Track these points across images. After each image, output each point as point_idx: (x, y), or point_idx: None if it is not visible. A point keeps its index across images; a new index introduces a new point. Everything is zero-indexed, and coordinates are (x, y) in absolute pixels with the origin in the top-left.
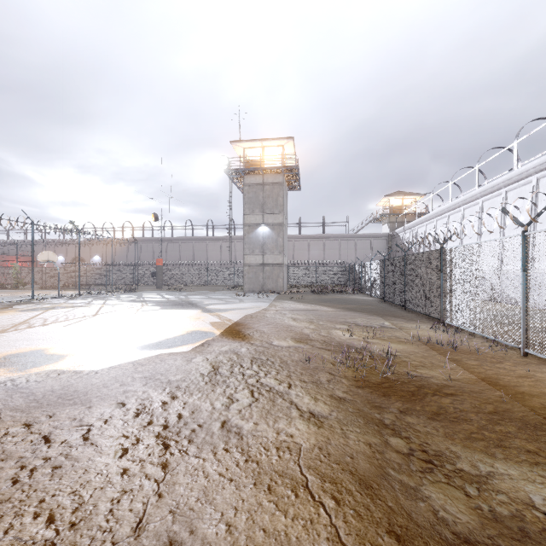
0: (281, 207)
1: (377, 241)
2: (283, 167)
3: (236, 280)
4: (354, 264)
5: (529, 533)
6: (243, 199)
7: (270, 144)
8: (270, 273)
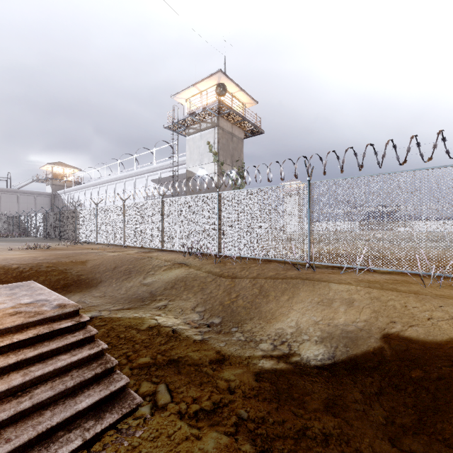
0: None
1: (41, 197)
2: None
3: None
4: (19, 215)
5: (69, 252)
6: None
7: None
8: None
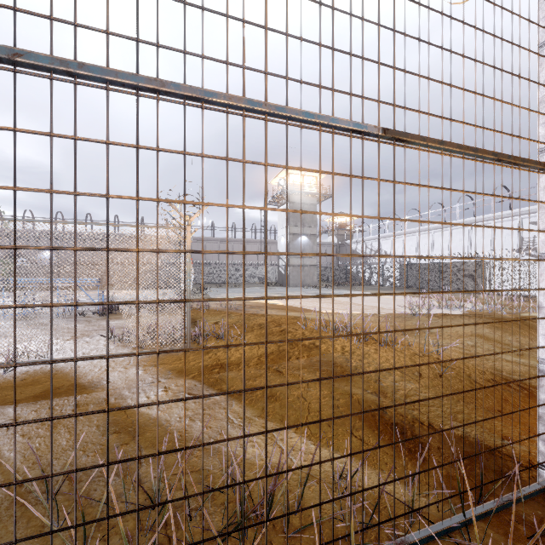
0: (316, 223)
1: (330, 248)
2: (324, 194)
3: (237, 278)
4: (346, 265)
5: None
6: (288, 213)
7: (309, 174)
8: (308, 272)
